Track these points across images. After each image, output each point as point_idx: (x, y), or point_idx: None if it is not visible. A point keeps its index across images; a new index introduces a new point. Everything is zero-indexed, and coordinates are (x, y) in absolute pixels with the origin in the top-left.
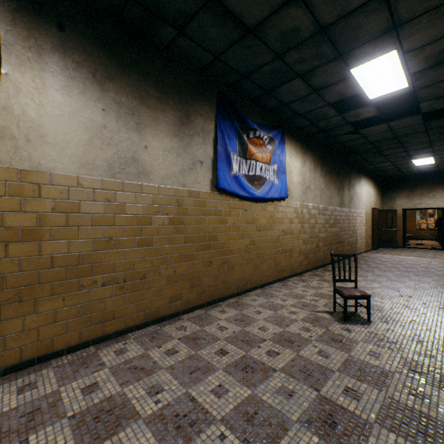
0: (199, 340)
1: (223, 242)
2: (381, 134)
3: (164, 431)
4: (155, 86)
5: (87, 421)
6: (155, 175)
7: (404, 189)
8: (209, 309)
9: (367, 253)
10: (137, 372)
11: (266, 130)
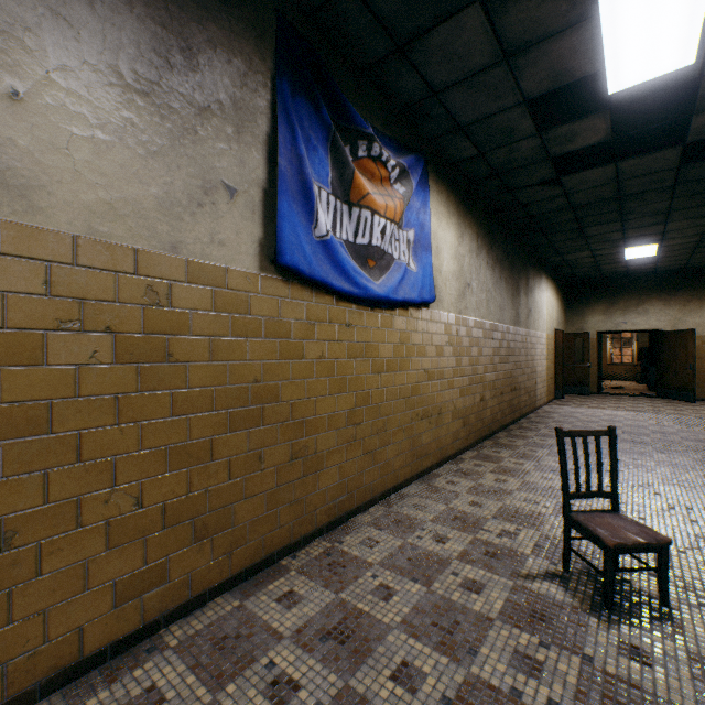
0: None
1: (292, 404)
2: (596, 190)
3: None
4: None
5: None
6: (59, 198)
7: (600, 299)
8: (254, 588)
9: (550, 406)
10: None
11: (394, 151)
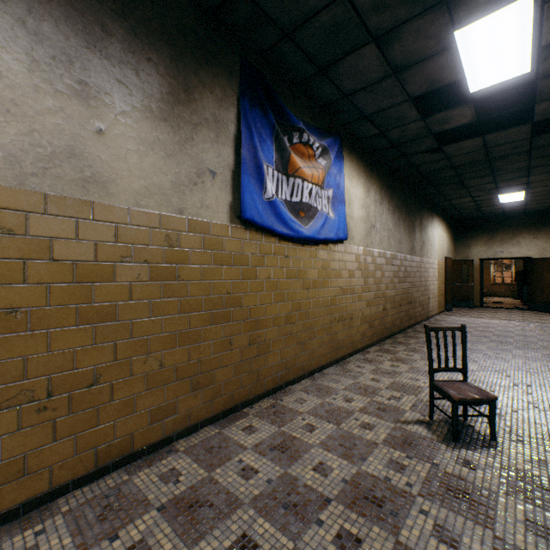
0: (200, 509)
1: (250, 308)
2: (470, 155)
3: None
4: (120, 19)
5: None
6: (121, 187)
7: (482, 233)
8: (227, 423)
9: (441, 316)
10: None
11: (318, 136)
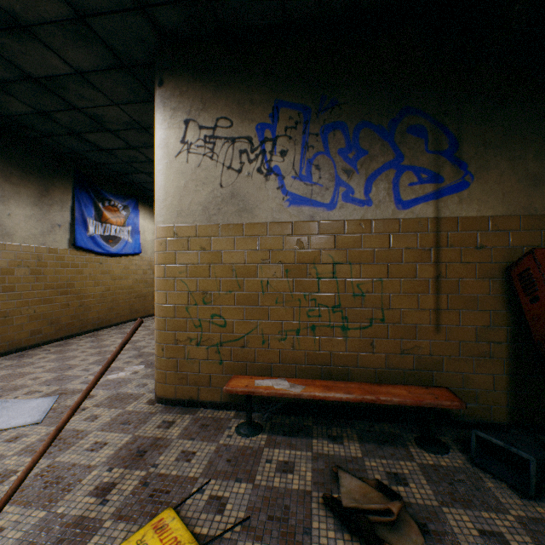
0: (64, 351)
1: (80, 289)
2: None
3: (54, 371)
4: (18, 167)
5: (1, 379)
6: (18, 236)
7: None
8: (68, 340)
9: None
10: (20, 366)
11: (121, 199)
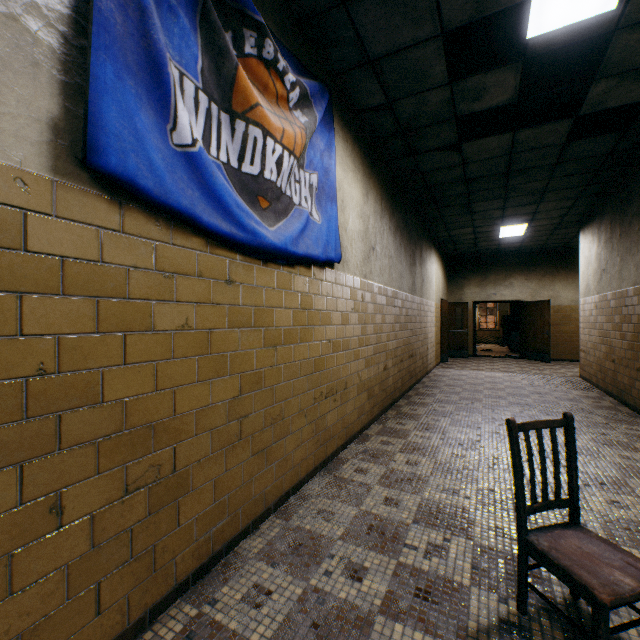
0: None
1: (129, 403)
2: (490, 162)
3: None
4: None
5: None
6: None
7: (476, 273)
8: None
9: (439, 369)
10: None
11: (293, 69)
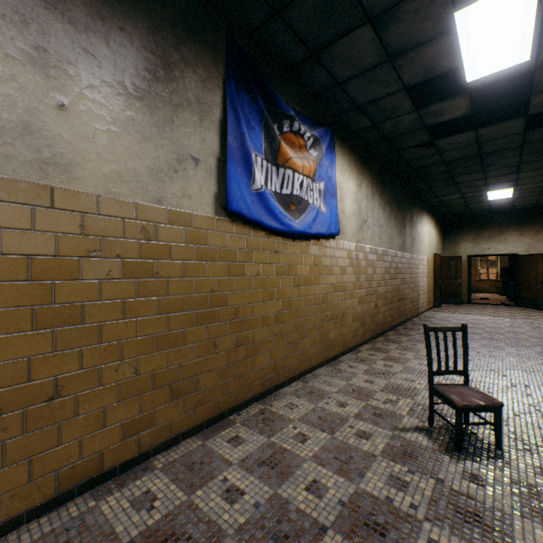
0: None
1: (237, 307)
2: (462, 150)
3: None
4: None
5: None
6: (88, 171)
7: (470, 230)
8: (211, 434)
9: (430, 312)
10: None
11: (309, 126)
